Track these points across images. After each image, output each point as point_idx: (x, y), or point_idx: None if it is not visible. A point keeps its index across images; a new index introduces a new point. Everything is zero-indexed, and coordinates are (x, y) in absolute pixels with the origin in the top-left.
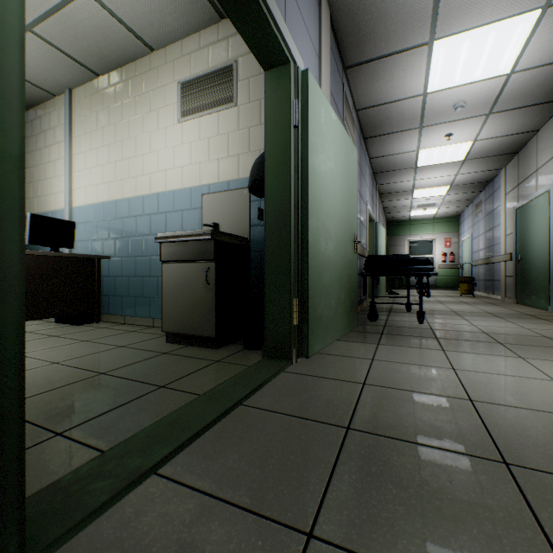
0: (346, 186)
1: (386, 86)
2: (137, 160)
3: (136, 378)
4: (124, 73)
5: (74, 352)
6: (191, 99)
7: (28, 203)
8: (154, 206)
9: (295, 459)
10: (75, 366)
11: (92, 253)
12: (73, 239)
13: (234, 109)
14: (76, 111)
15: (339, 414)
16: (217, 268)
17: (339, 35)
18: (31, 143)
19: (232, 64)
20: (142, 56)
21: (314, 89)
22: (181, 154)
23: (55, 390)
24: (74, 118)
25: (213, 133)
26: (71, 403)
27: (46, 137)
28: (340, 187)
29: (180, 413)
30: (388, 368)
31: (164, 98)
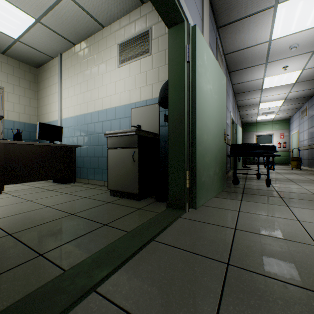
0: (219, 100)
1: (244, 38)
2: (95, 90)
3: (90, 218)
4: (88, 41)
5: (59, 200)
6: (125, 53)
7: (40, 117)
8: (104, 117)
9: (191, 287)
10: (58, 209)
11: (72, 144)
12: (62, 136)
13: (150, 56)
14: (63, 66)
15: (220, 252)
16: (139, 152)
17: (214, 7)
18: (41, 85)
19: (148, 30)
20: (97, 31)
21: (199, 37)
22: (119, 85)
23: (44, 224)
24: (63, 70)
25: (137, 72)
26: (51, 233)
27: (48, 81)
28: (215, 100)
29: (114, 245)
30: (250, 218)
31: (110, 54)
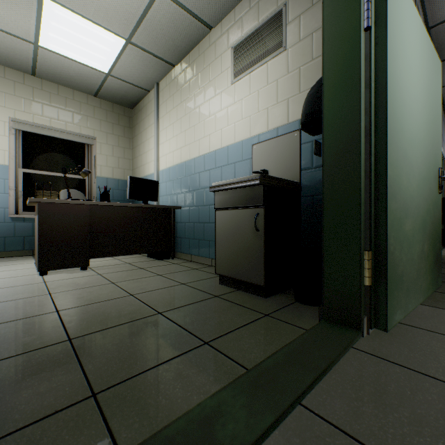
0: (429, 107)
1: None
2: (200, 125)
3: (184, 325)
4: (191, 57)
5: (148, 285)
6: (242, 59)
7: (135, 171)
8: (212, 162)
9: None
10: (143, 301)
11: (170, 205)
12: (157, 194)
13: (283, 53)
14: (161, 99)
15: None
16: (265, 214)
17: None
18: (136, 129)
19: (280, 9)
20: (203, 37)
21: None
22: (234, 112)
23: (118, 327)
24: (160, 104)
25: (262, 84)
26: (122, 347)
27: (144, 123)
28: (422, 107)
29: (216, 403)
30: None
31: (220, 66)
